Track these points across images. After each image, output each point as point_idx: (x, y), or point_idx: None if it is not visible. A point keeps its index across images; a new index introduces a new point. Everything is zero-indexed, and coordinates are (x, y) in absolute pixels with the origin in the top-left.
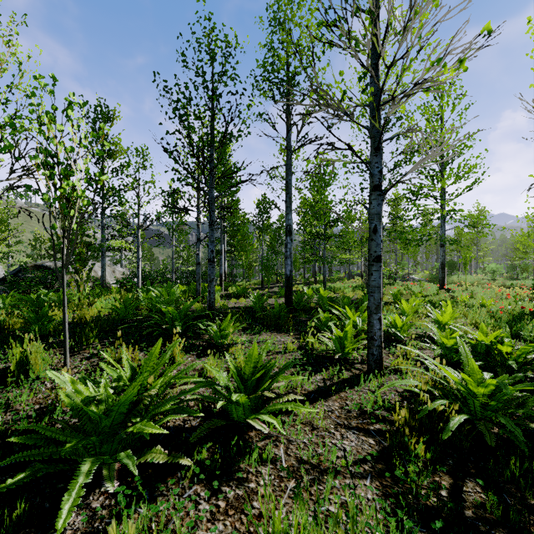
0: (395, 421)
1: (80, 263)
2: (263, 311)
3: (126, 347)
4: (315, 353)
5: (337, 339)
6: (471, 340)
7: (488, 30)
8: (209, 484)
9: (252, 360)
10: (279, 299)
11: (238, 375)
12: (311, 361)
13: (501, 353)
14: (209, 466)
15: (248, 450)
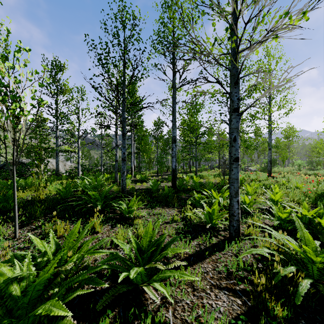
0: (256, 284)
1: (39, 160)
2: (157, 191)
3: (62, 220)
4: (193, 223)
5: (207, 214)
6: (298, 214)
7: None
8: None
9: (148, 235)
10: (168, 183)
11: (137, 247)
12: (190, 229)
13: (320, 223)
14: None
15: (143, 316)
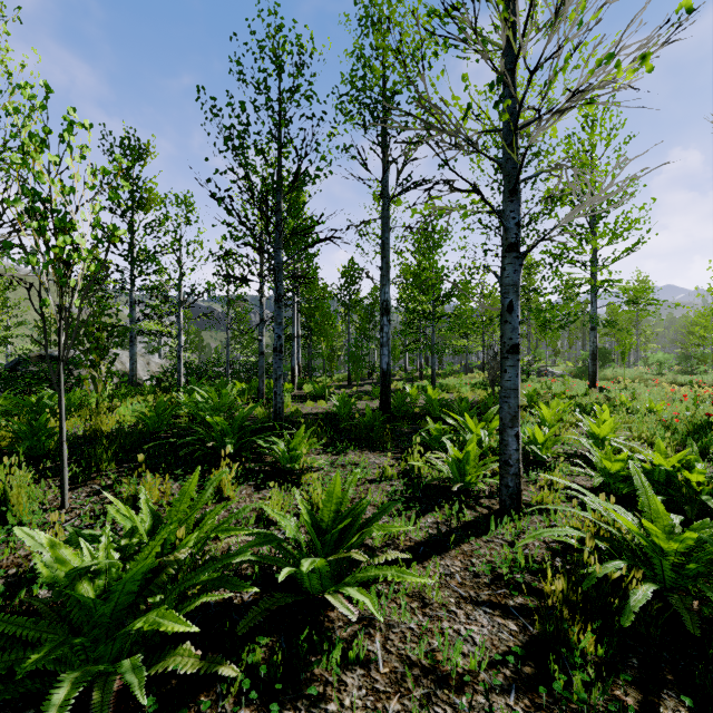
0: (547, 594)
1: (97, 353)
2: (350, 419)
3: (154, 475)
4: (424, 482)
5: (455, 462)
6: (644, 464)
7: (688, 8)
8: (265, 705)
9: (333, 500)
10: (373, 402)
11: (312, 523)
12: (418, 495)
13: (689, 483)
14: (265, 673)
15: (326, 646)
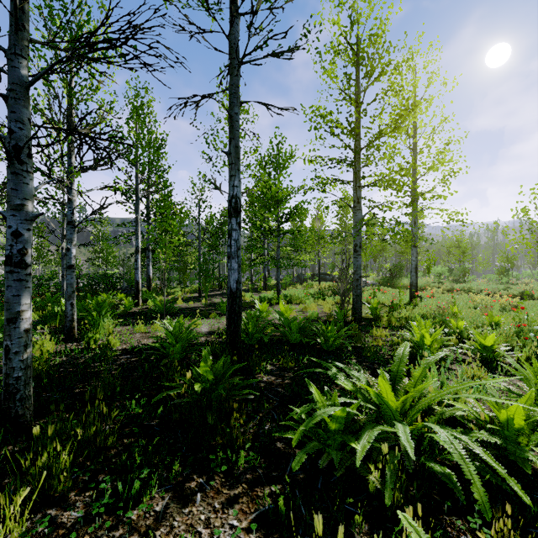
0: None
1: None
2: (184, 359)
3: None
4: None
5: None
6: None
7: None
8: None
9: None
10: (220, 321)
11: None
12: None
13: None
14: None
15: None
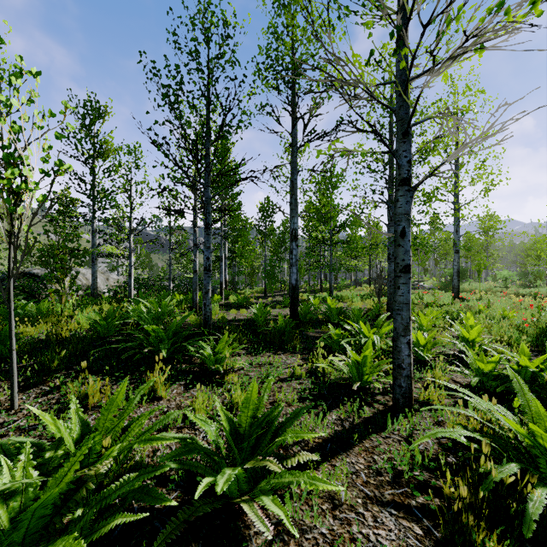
0: (447, 495)
1: (61, 271)
2: (266, 324)
3: (98, 376)
4: (328, 381)
5: (354, 364)
6: (512, 365)
7: None
8: None
9: (250, 406)
10: (284, 310)
11: (230, 429)
12: (323, 392)
13: None
14: None
15: None
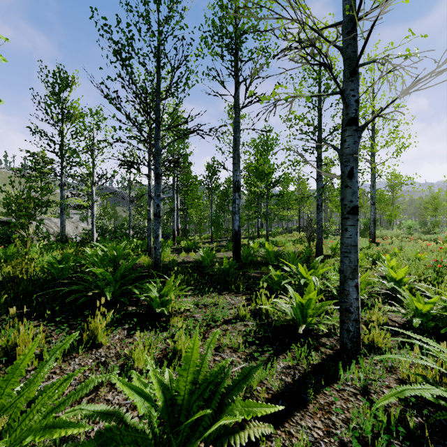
0: None
1: (25, 218)
2: (211, 266)
3: (39, 321)
4: (273, 324)
5: (298, 306)
6: None
7: None
8: None
9: (190, 368)
10: (227, 253)
11: (165, 399)
12: (268, 335)
13: None
14: None
15: None
